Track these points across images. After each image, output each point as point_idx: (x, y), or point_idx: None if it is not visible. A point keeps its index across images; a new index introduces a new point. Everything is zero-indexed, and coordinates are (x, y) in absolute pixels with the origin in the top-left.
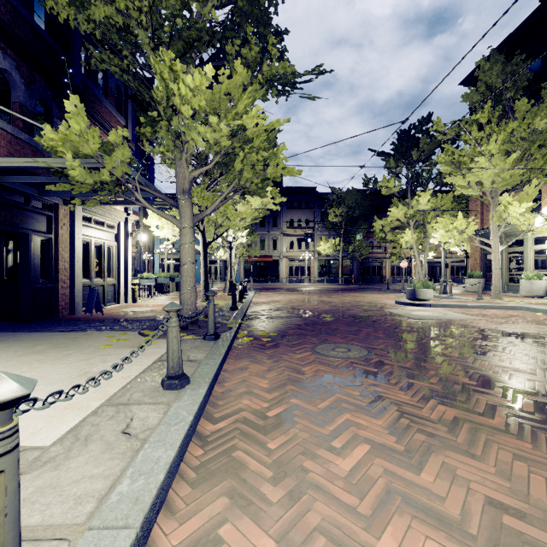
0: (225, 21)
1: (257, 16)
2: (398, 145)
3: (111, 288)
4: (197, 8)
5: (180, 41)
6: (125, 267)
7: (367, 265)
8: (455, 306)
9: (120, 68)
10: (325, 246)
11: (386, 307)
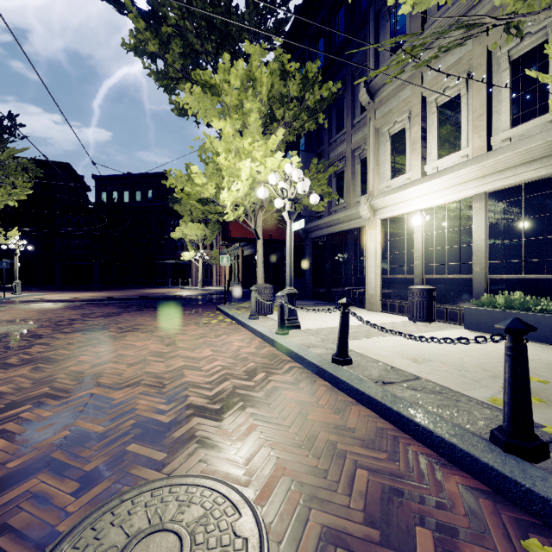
0: None
1: None
2: None
3: None
4: None
5: None
6: None
7: None
8: None
9: None
10: None
11: None
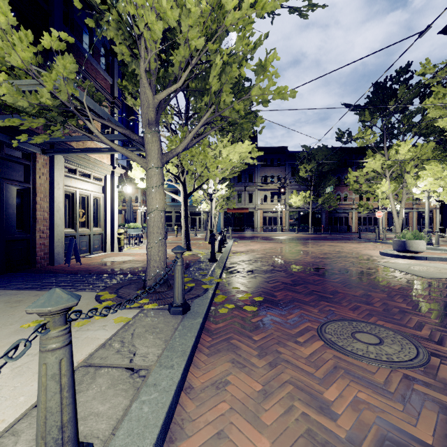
0: None
1: None
2: (373, 98)
3: (98, 237)
4: None
5: None
6: (111, 218)
7: (334, 216)
8: None
9: None
10: (296, 199)
11: (374, 259)
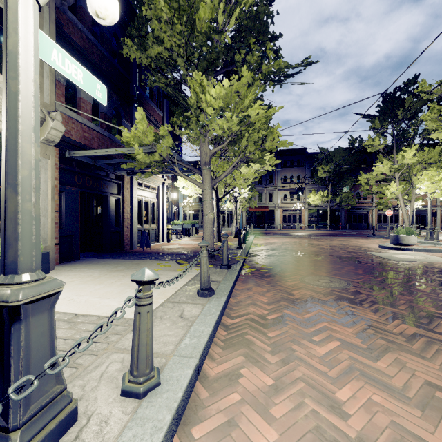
0: (233, 36)
1: (258, 28)
2: (383, 107)
3: (154, 231)
4: (216, 38)
5: (205, 61)
6: (162, 217)
7: (353, 213)
8: (439, 251)
9: (165, 84)
10: (314, 198)
11: (369, 250)
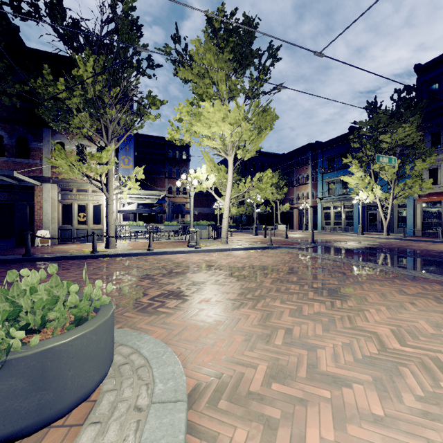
0: None
1: None
2: None
3: (99, 231)
4: None
5: None
6: None
7: None
8: None
9: None
10: None
11: None
